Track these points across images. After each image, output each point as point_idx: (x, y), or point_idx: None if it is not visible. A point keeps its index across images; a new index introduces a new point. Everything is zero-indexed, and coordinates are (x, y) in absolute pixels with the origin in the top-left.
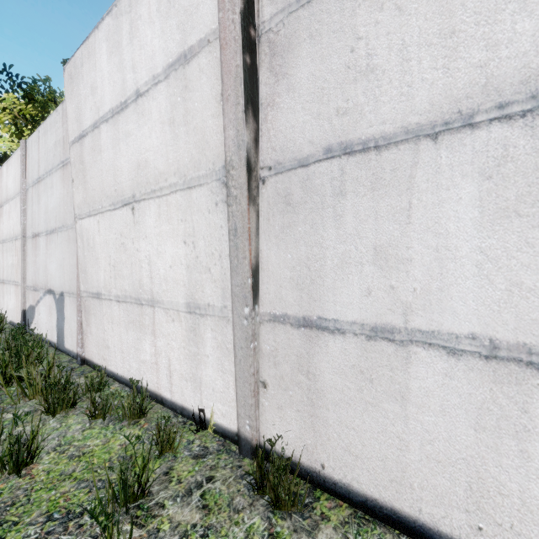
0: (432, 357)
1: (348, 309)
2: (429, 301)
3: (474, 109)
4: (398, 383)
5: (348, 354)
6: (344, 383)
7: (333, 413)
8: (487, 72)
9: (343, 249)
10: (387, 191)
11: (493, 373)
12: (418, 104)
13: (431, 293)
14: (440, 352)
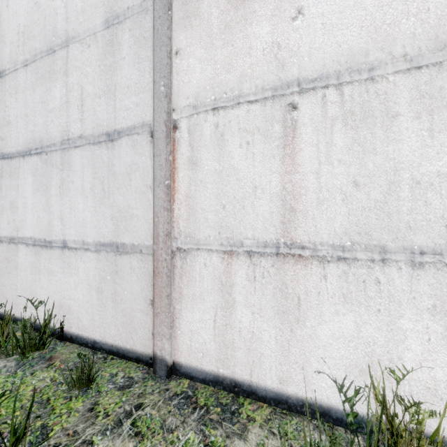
0: (23, 248)
1: (4, 231)
2: (22, 225)
3: (31, 148)
4: (16, 261)
5: (4, 251)
6: (3, 266)
7: (0, 281)
8: (34, 135)
9: (2, 203)
10: (13, 178)
11: (35, 251)
12: (20, 142)
13: (23, 221)
14: (25, 245)
